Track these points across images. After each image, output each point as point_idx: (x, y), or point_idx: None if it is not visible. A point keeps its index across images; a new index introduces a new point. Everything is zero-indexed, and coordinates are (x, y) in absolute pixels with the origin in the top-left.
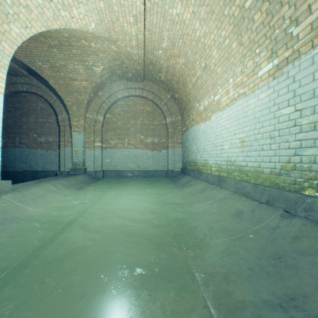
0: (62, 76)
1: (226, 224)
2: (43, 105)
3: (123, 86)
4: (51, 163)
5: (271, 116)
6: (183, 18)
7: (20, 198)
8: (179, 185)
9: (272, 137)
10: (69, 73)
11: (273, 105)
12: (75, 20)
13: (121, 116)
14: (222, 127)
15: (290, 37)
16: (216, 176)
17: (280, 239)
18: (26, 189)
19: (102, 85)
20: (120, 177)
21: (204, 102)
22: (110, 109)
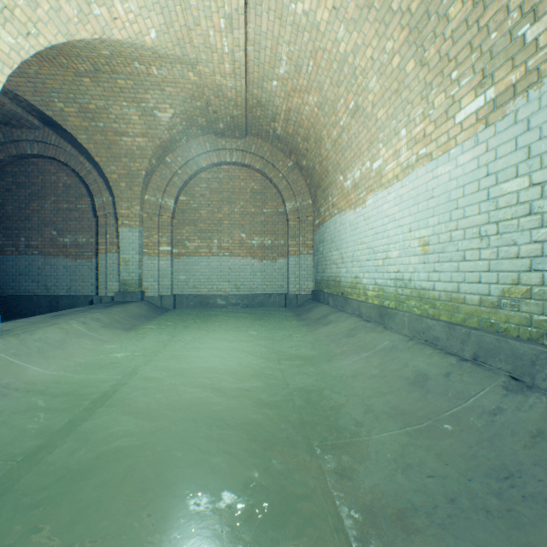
0: (101, 128)
1: (398, 401)
2: (69, 179)
3: (210, 145)
4: (83, 282)
5: (482, 195)
6: (315, 19)
7: (15, 349)
8: (308, 321)
9: (484, 237)
10: (114, 123)
11: (485, 175)
12: (120, 23)
13: (207, 199)
14: (387, 219)
15: (520, 44)
16: (376, 307)
17: (507, 436)
18: (29, 331)
19: (171, 143)
20: (204, 306)
21: (354, 173)
22: (186, 186)
